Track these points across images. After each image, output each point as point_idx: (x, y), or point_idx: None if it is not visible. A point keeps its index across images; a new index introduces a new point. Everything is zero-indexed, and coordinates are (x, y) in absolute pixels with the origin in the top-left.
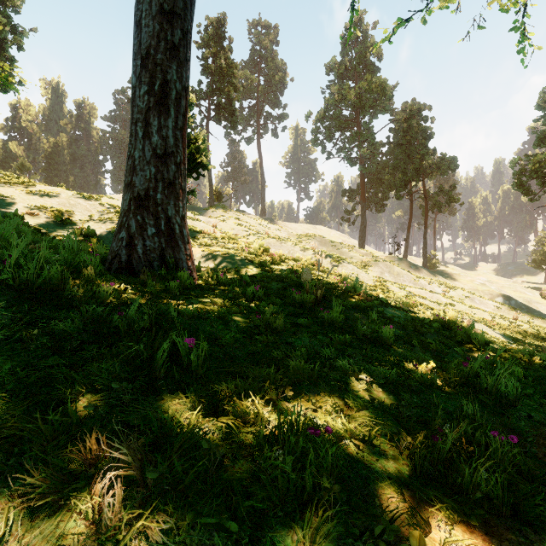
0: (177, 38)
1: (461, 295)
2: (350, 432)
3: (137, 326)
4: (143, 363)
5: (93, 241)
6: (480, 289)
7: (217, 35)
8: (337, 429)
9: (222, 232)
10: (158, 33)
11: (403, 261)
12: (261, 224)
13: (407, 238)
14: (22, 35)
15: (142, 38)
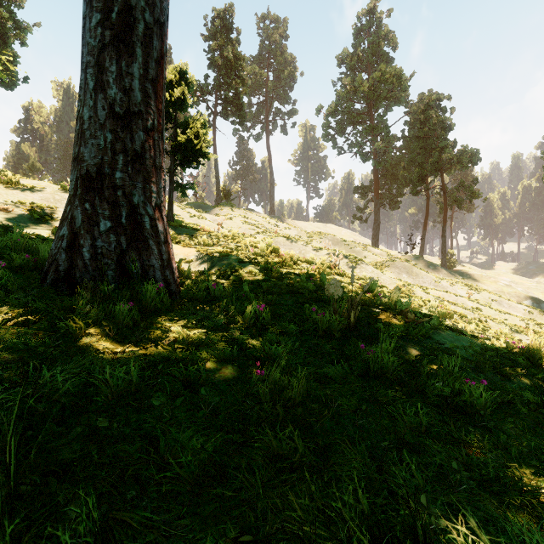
0: None
1: (486, 298)
2: None
3: None
4: None
5: None
6: (506, 291)
7: (224, 26)
8: None
9: (228, 231)
10: None
11: (421, 261)
12: (270, 223)
13: (423, 236)
14: (26, 31)
15: None
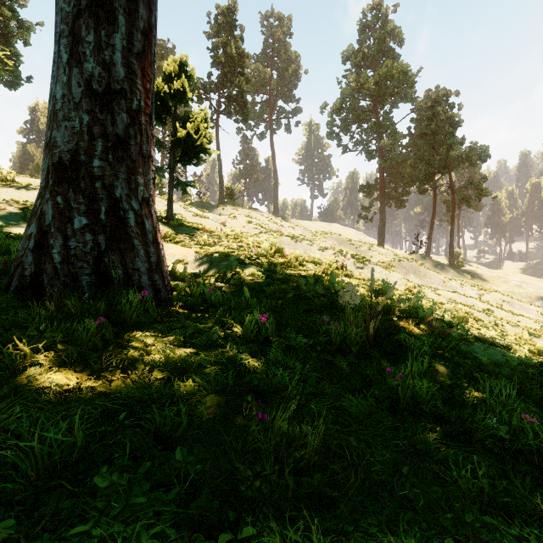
0: None
1: (497, 299)
2: None
3: None
4: None
5: None
6: (517, 291)
7: (227, 24)
8: None
9: (231, 230)
10: None
11: (428, 260)
12: (274, 222)
13: (430, 235)
14: (29, 30)
15: None
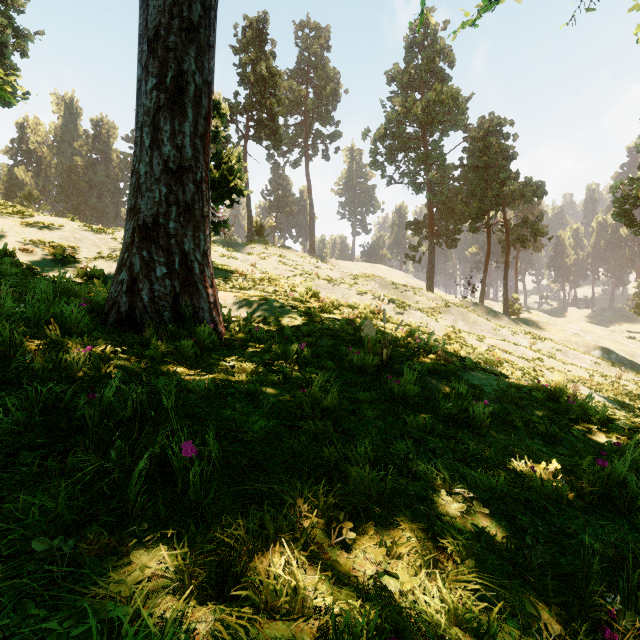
0: (197, 15)
1: (550, 348)
2: (455, 619)
3: (116, 416)
4: (114, 483)
5: (97, 284)
6: (573, 340)
7: (257, 38)
8: (435, 619)
9: (262, 272)
10: (170, 8)
11: (480, 307)
12: (309, 263)
13: (484, 279)
14: (26, 39)
15: (150, 15)
